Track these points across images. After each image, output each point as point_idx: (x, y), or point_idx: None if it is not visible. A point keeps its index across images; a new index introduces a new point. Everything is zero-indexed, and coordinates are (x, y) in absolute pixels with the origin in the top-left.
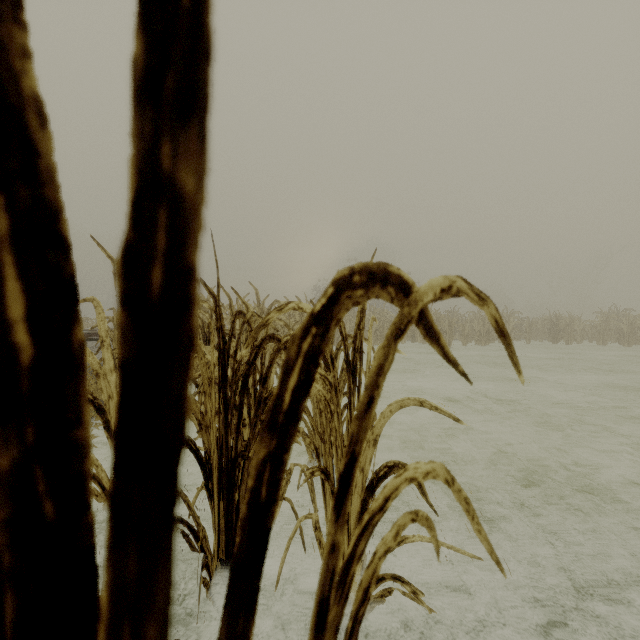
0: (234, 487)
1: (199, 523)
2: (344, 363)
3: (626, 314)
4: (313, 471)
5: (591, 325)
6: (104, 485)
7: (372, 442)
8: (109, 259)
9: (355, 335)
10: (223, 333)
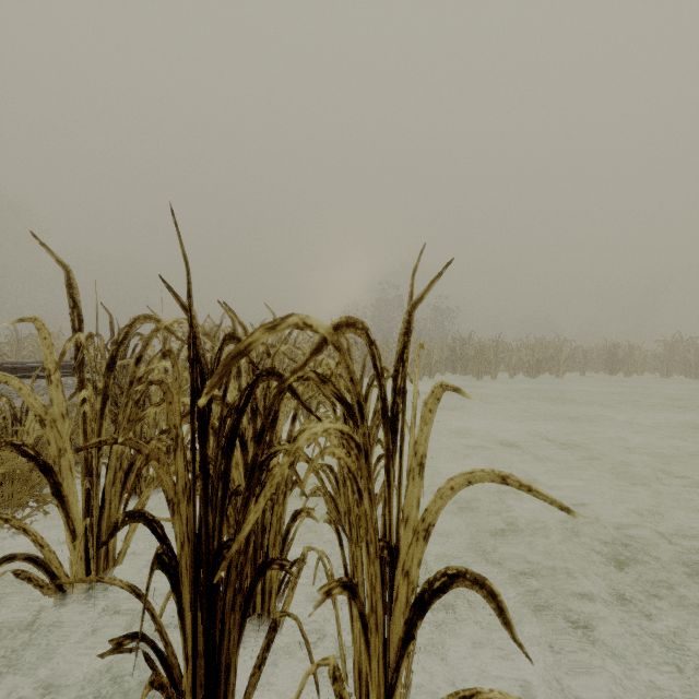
0: (217, 592)
1: (168, 642)
2: (377, 403)
3: (693, 343)
4: (330, 589)
5: (653, 355)
6: (53, 571)
7: (422, 534)
8: (59, 265)
9: (396, 369)
10: (201, 366)
